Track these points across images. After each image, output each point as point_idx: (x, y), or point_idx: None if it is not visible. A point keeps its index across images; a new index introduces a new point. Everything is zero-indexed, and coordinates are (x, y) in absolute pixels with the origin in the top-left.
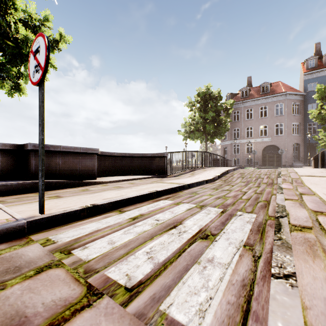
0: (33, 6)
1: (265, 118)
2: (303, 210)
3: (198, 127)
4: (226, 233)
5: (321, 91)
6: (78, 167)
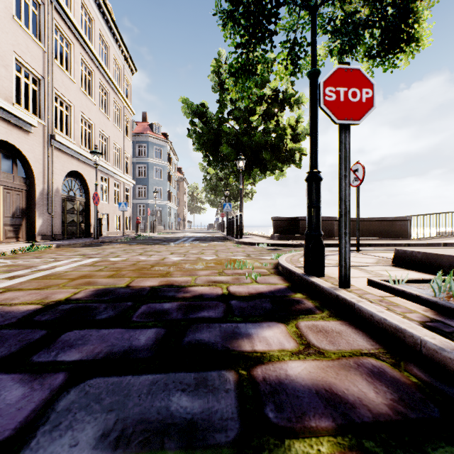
0: (292, 118)
1: None
2: None
3: None
4: None
5: None
6: (322, 229)
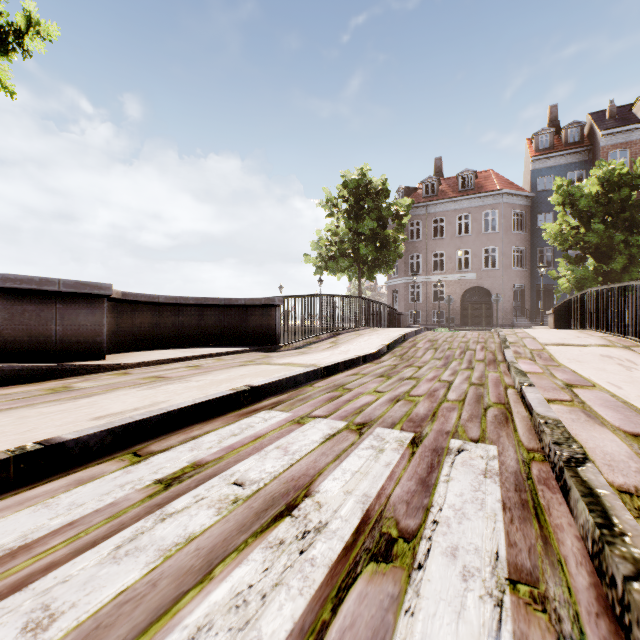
0: None
1: (466, 237)
2: (607, 433)
3: (345, 249)
4: (442, 525)
5: (562, 191)
6: (54, 330)
